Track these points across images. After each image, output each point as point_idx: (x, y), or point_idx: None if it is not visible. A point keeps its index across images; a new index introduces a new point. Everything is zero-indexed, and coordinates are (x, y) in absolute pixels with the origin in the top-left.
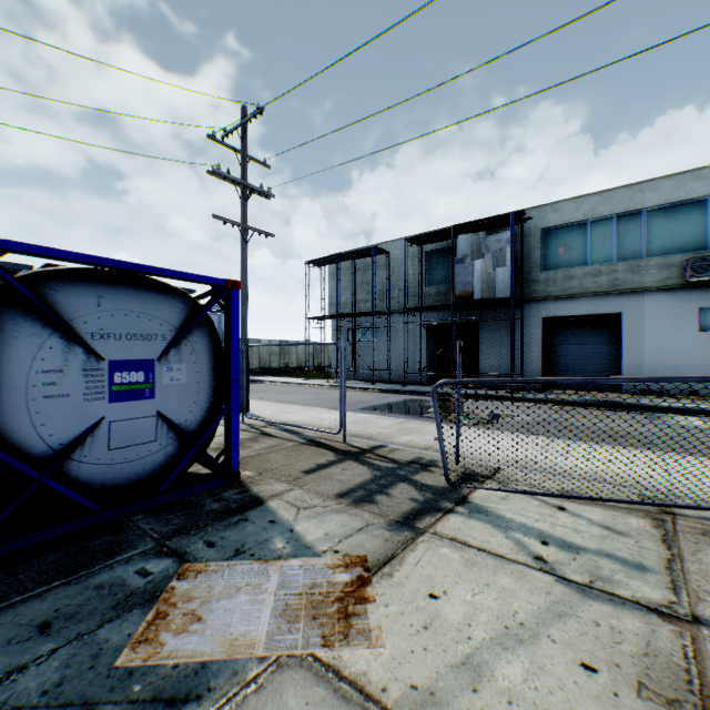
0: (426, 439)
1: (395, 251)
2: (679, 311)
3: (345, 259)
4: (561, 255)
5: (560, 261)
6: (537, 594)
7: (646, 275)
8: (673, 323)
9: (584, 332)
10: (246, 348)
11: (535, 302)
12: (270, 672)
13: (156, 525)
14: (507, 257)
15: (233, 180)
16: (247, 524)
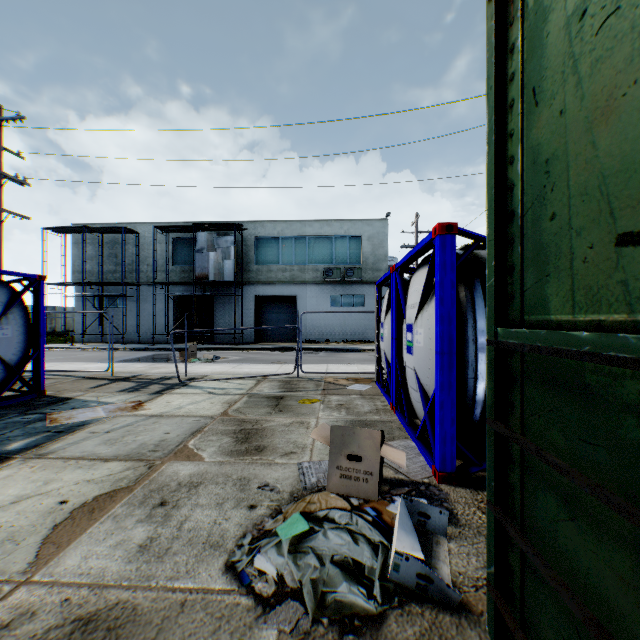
0: (170, 370)
1: (145, 232)
2: (322, 296)
3: (92, 231)
4: (266, 256)
5: (266, 259)
6: (205, 397)
7: (308, 274)
8: (320, 302)
9: (279, 305)
10: None
11: (251, 284)
12: (112, 418)
13: (10, 411)
14: (232, 254)
15: None
16: (71, 403)
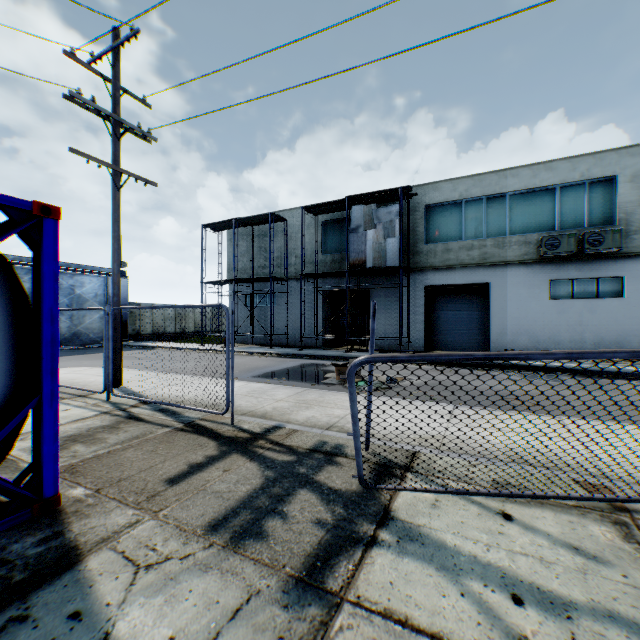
0: (328, 414)
1: (292, 219)
2: (535, 282)
3: (243, 224)
4: (441, 230)
5: (440, 235)
6: None
7: (510, 250)
8: (531, 292)
9: (460, 299)
10: (119, 312)
11: (419, 271)
12: None
13: None
14: (396, 229)
15: (100, 111)
16: (21, 631)
